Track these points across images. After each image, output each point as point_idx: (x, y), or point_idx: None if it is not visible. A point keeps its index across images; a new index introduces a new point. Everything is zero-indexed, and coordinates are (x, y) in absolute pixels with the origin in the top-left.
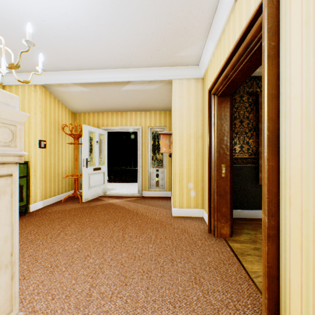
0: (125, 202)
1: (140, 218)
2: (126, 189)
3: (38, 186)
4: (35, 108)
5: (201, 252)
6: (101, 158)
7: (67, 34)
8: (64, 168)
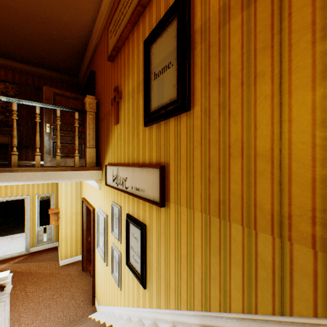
0: (15, 265)
1: (35, 276)
2: (8, 248)
3: None
4: None
5: (77, 284)
6: None
7: None
8: None
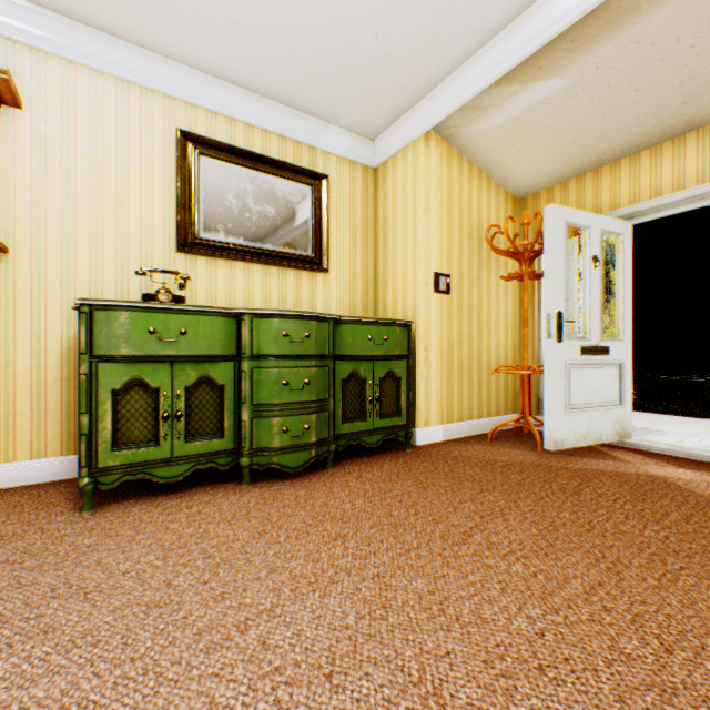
0: None
1: None
2: None
3: (432, 386)
4: (425, 196)
5: None
6: (607, 319)
7: None
8: (492, 349)
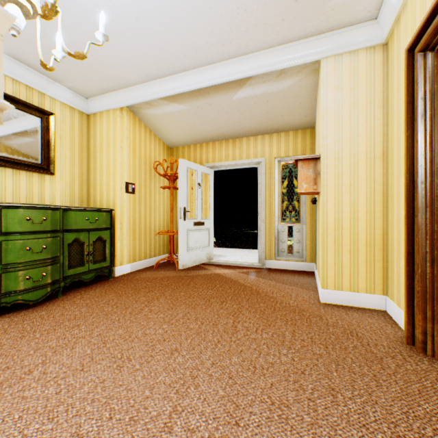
0: (239, 274)
1: (262, 300)
2: (240, 257)
3: (125, 243)
4: (121, 140)
5: (400, 385)
6: (205, 209)
7: (151, 7)
8: (157, 222)
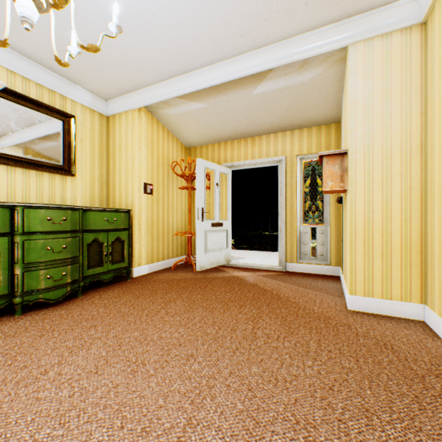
0: (258, 277)
1: (283, 306)
2: (259, 259)
3: (143, 244)
4: (139, 140)
5: None
6: (223, 210)
7: (167, 0)
8: (175, 223)
